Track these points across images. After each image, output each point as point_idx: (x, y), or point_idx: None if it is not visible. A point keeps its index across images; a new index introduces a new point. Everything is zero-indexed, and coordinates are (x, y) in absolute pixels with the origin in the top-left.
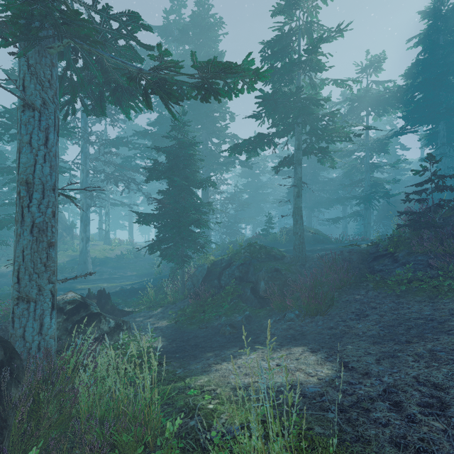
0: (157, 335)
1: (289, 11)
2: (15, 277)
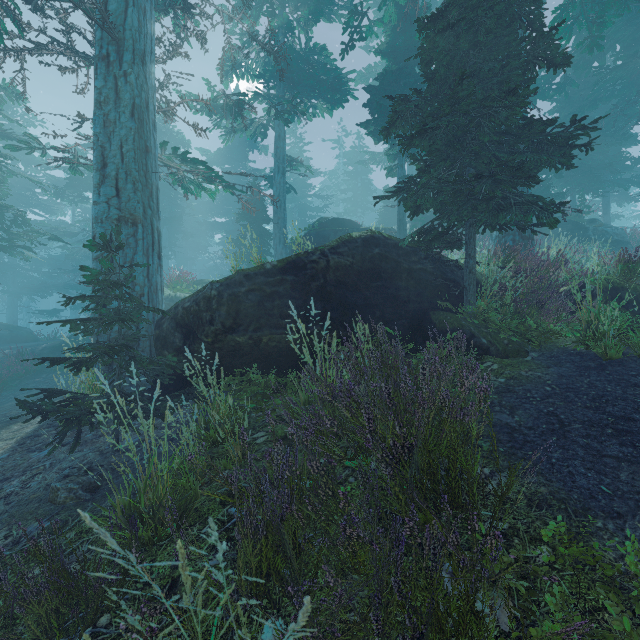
0: None
1: None
2: None
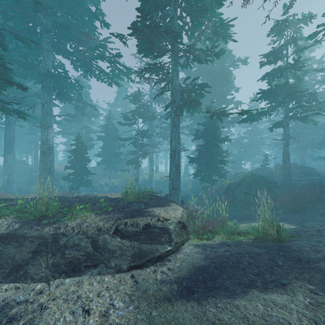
0: None
1: (280, 34)
2: (171, 181)
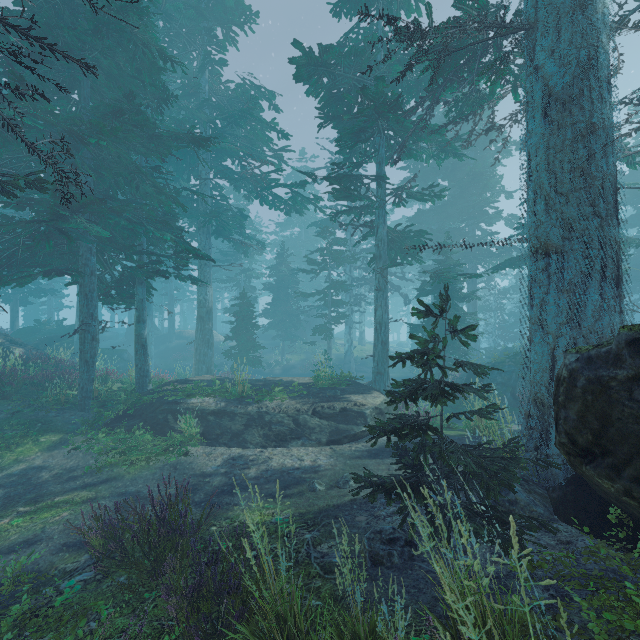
0: None
1: None
2: (375, 363)
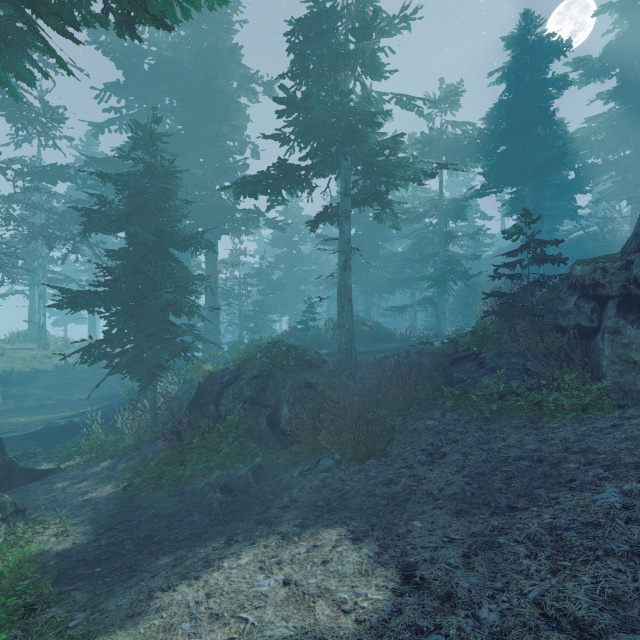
0: (80, 519)
1: None
2: None
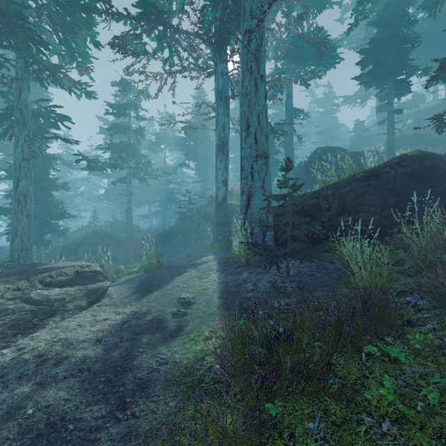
0: None
1: (124, 92)
2: (19, 239)
